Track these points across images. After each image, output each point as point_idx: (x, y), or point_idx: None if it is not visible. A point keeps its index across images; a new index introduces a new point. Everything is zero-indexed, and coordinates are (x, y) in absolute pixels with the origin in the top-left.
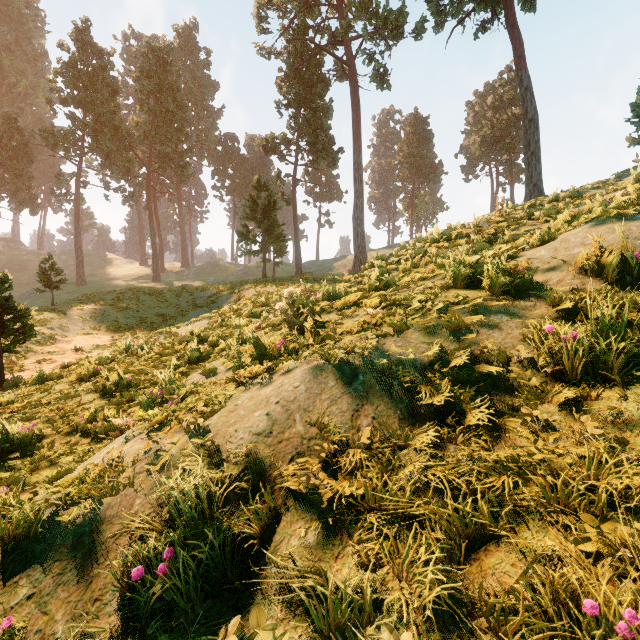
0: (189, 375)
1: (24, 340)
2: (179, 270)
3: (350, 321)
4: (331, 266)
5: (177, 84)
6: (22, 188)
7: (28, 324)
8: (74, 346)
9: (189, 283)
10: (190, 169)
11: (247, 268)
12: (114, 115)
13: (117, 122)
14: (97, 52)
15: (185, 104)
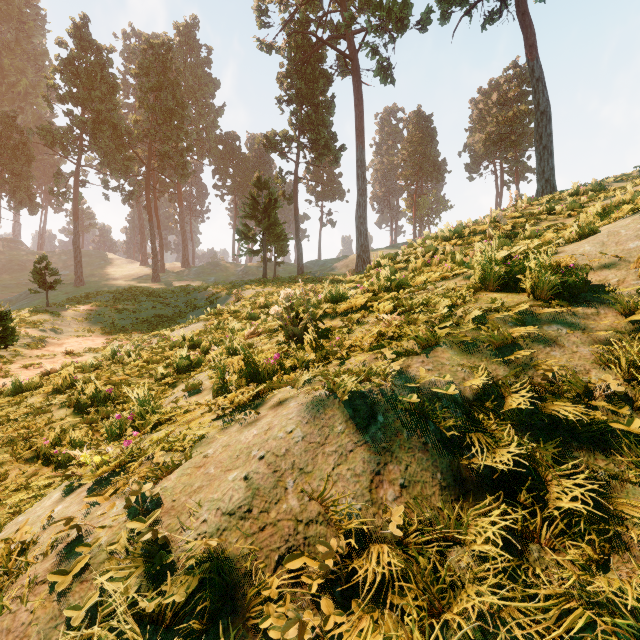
0: (176, 387)
1: (6, 345)
2: (179, 270)
3: (358, 330)
4: (333, 266)
5: (177, 81)
6: (20, 187)
7: (9, 328)
8: (65, 349)
9: (189, 283)
10: (190, 167)
11: (248, 268)
12: (113, 113)
13: (116, 120)
14: (96, 49)
15: (185, 102)
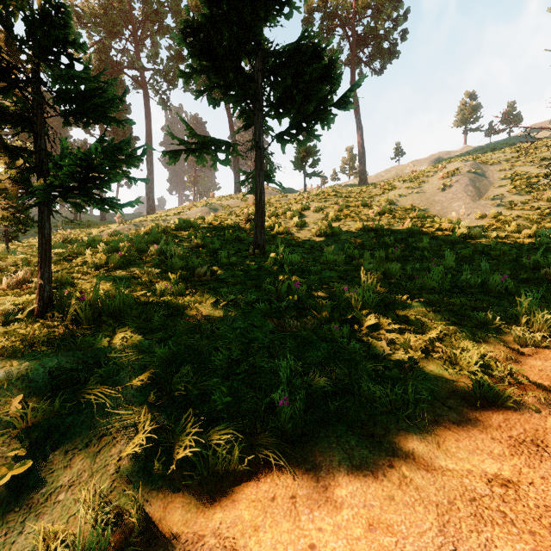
0: None
1: None
2: None
3: None
4: (130, 219)
5: None
6: None
7: None
8: None
9: None
10: None
11: None
12: None
13: None
14: None
15: None
